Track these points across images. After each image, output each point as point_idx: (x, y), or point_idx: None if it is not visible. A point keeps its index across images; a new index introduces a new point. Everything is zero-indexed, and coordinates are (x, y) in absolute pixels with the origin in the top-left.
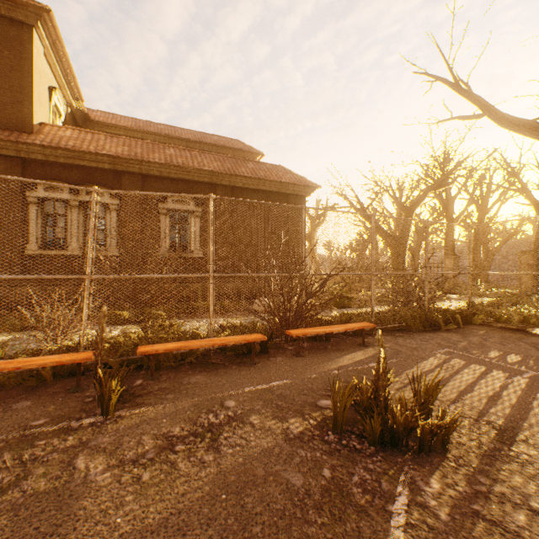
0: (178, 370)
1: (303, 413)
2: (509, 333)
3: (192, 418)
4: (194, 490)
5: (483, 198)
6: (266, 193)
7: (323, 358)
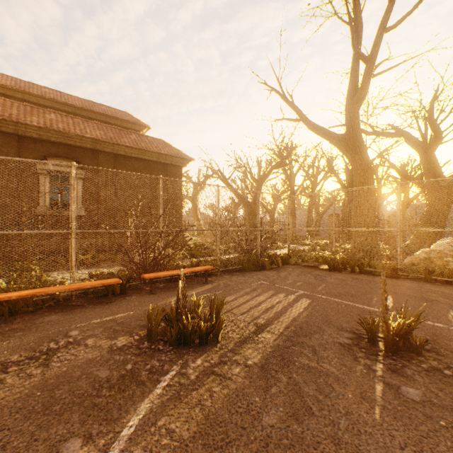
0: (35, 313)
1: (132, 333)
2: (306, 269)
3: (34, 347)
4: (15, 394)
5: (314, 176)
6: (147, 161)
7: (170, 294)
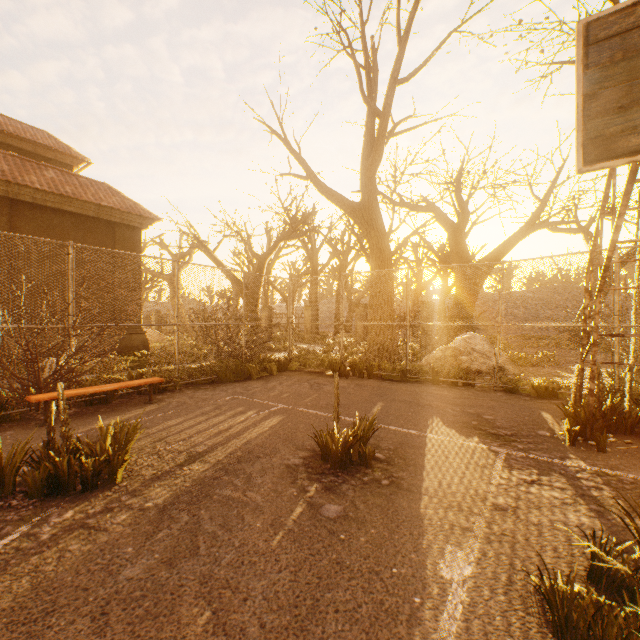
0: None
1: None
2: (307, 376)
3: None
4: None
5: (344, 253)
6: (78, 216)
7: (80, 423)
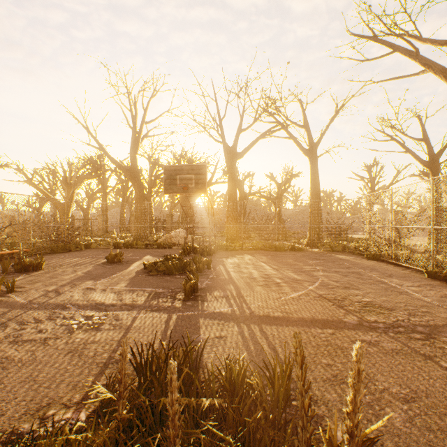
0: None
1: None
2: (101, 249)
3: None
4: None
5: (127, 181)
6: None
7: None
